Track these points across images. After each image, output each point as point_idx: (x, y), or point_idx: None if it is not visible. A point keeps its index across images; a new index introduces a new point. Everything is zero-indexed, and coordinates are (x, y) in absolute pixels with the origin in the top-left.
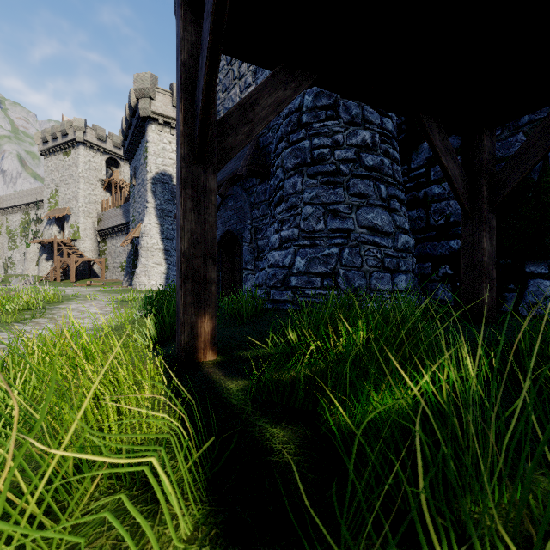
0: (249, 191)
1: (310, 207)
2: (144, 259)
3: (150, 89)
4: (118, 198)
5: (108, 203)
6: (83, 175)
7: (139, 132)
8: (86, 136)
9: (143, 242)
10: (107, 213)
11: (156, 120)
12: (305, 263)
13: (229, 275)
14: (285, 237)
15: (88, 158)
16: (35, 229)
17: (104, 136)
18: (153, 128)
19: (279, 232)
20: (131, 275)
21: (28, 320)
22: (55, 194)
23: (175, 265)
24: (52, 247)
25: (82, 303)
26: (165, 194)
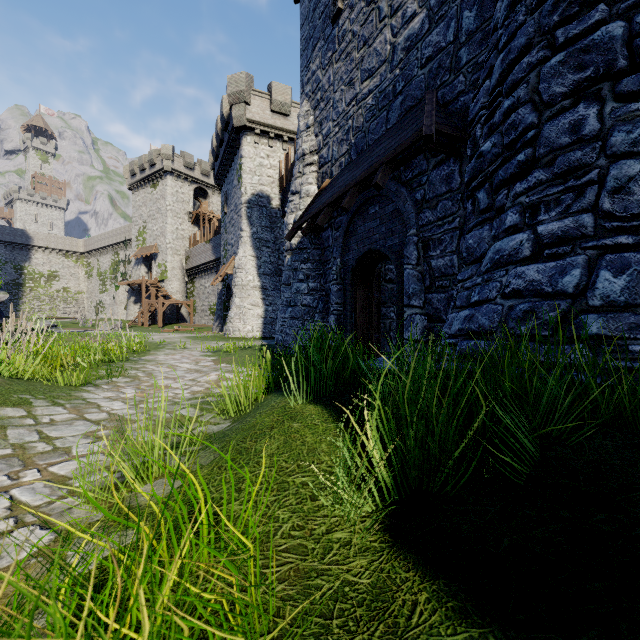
0: (412, 183)
1: (633, 161)
2: (239, 300)
3: (246, 92)
4: (206, 231)
5: (196, 238)
6: (171, 208)
7: (232, 148)
8: (173, 164)
9: (237, 279)
10: (196, 249)
11: (252, 130)
12: (627, 284)
13: (365, 317)
14: (552, 235)
15: (176, 189)
16: (124, 271)
17: (192, 163)
18: (248, 140)
19: (525, 229)
20: (223, 319)
21: (104, 379)
22: (143, 231)
23: (285, 305)
24: (140, 289)
25: (171, 354)
26: (262, 220)
